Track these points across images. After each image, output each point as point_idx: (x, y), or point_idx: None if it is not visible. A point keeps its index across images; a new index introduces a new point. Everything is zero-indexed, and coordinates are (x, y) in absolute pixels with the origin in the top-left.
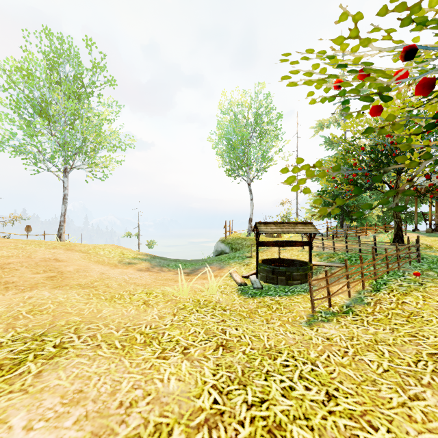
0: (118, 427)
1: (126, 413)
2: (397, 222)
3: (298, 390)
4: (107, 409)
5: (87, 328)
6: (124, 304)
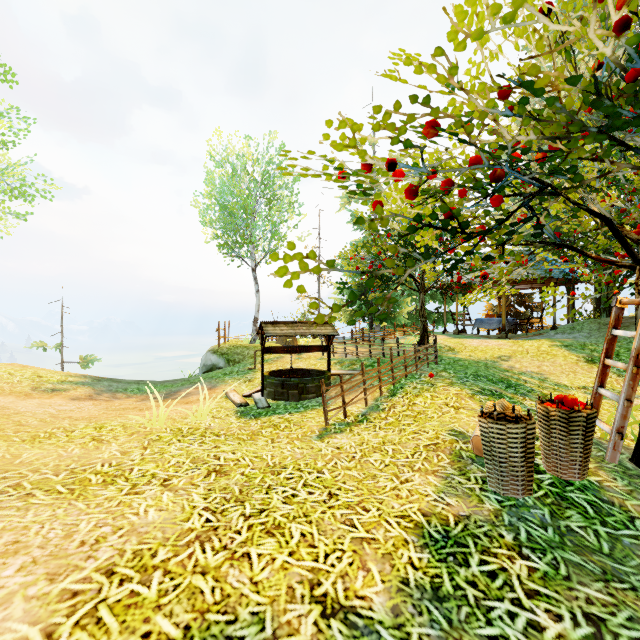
0: (83, 563)
1: (93, 549)
2: (423, 322)
3: (300, 496)
4: (64, 551)
5: (1, 478)
6: (60, 444)
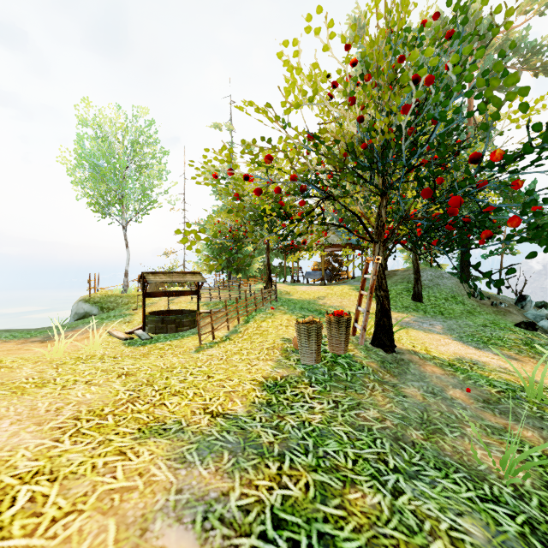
0: (56, 417)
1: (58, 412)
2: (269, 274)
3: (190, 379)
4: (37, 414)
5: None
6: None
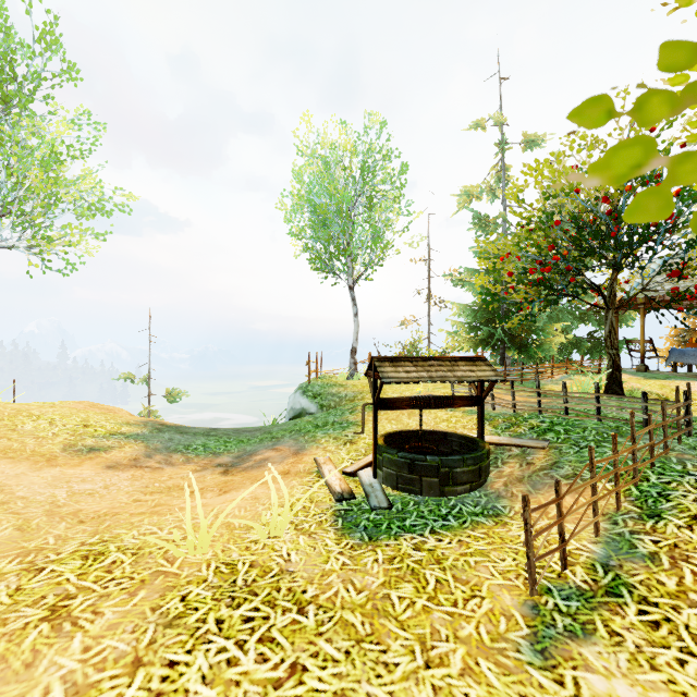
0: None
1: None
2: (613, 356)
3: None
4: None
5: None
6: None
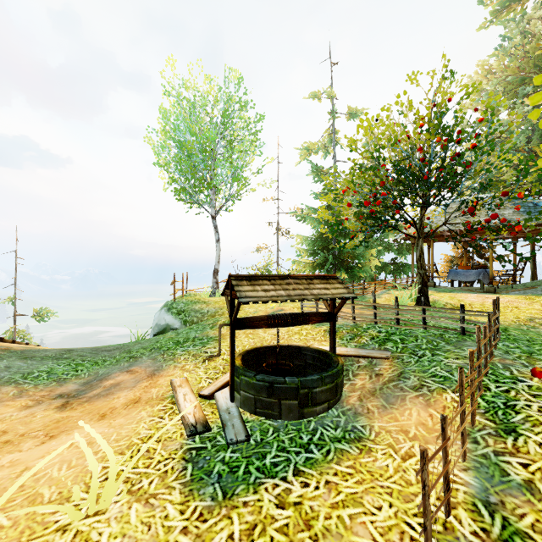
0: None
1: None
2: (422, 275)
3: None
4: None
5: None
6: None
